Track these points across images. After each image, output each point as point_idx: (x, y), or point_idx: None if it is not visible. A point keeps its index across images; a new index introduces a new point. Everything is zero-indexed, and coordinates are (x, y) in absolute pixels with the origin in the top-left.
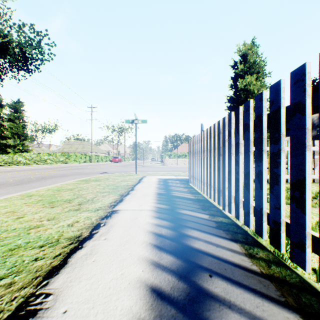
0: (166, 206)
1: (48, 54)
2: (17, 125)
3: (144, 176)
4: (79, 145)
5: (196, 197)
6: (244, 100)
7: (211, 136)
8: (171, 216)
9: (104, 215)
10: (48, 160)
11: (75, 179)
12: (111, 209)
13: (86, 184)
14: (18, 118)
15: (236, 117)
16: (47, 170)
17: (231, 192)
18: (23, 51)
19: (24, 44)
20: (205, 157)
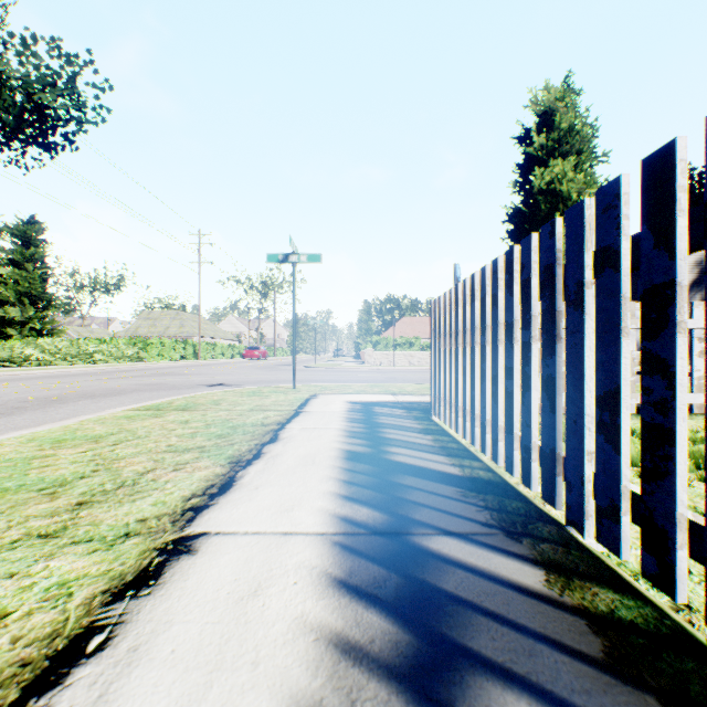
0: (375, 512)
1: (95, 109)
2: (29, 274)
3: (313, 396)
4: (172, 321)
5: (465, 469)
6: (546, 217)
7: (512, 279)
8: (398, 574)
9: (134, 571)
10: (98, 354)
11: (136, 402)
12: (176, 532)
13: (152, 419)
14: (31, 258)
15: (654, 184)
16: (86, 377)
17: (618, 473)
18: (35, 100)
19: (35, 82)
20: (488, 345)
